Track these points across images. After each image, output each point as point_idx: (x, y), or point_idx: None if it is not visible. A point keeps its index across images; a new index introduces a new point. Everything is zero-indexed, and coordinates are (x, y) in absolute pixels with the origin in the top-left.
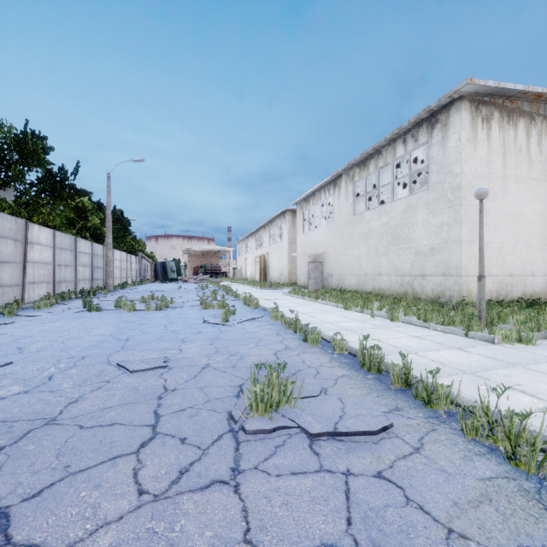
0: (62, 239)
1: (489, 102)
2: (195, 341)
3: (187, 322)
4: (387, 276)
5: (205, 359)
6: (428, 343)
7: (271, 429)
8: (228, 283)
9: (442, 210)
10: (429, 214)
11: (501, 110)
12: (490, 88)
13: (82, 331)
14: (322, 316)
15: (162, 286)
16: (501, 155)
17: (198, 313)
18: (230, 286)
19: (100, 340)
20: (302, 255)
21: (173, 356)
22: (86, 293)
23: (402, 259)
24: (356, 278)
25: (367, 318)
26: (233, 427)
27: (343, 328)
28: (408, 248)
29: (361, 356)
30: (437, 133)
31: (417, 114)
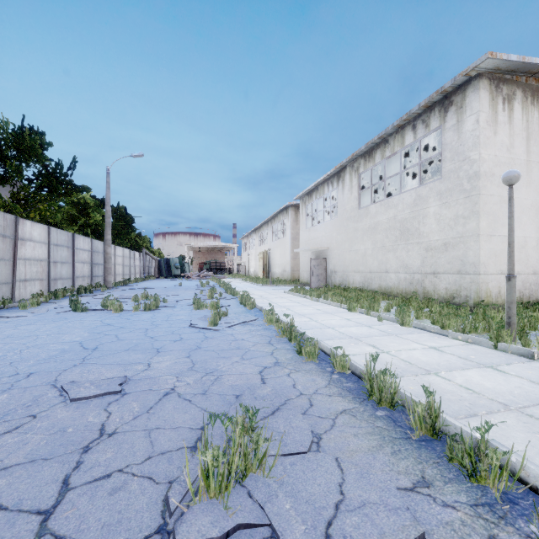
0: (58, 236)
1: (511, 81)
2: (171, 352)
3: (172, 326)
4: (395, 273)
5: (173, 379)
6: (450, 357)
7: (221, 536)
8: (231, 279)
9: (457, 201)
10: (442, 205)
11: (524, 89)
12: (513, 63)
13: (52, 336)
14: (323, 319)
15: (164, 283)
16: (524, 139)
17: (189, 314)
18: (229, 284)
19: (63, 349)
20: (304, 252)
21: (136, 375)
22: (83, 290)
23: (411, 255)
24: (361, 275)
25: (373, 321)
26: (167, 522)
27: (346, 335)
28: (418, 243)
29: (369, 383)
30: (451, 117)
31: (428, 97)
